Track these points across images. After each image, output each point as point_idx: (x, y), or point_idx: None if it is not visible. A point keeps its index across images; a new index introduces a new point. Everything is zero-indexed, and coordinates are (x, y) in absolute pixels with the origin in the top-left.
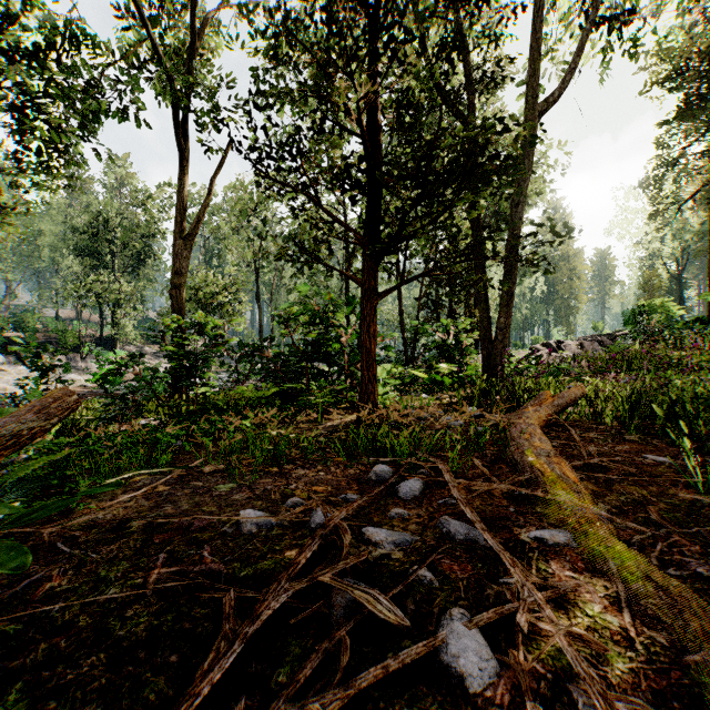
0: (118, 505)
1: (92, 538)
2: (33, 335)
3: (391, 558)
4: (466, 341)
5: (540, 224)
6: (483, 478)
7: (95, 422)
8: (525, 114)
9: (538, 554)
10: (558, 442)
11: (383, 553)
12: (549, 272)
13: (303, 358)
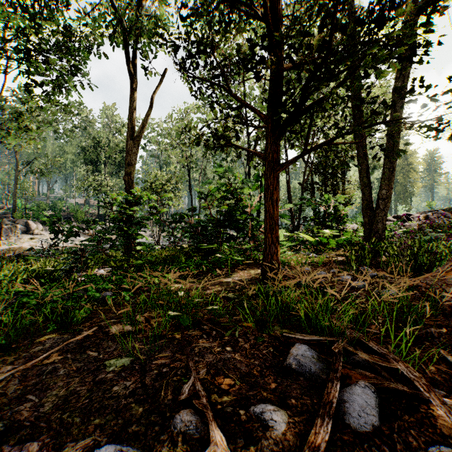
0: None
1: None
2: (59, 213)
3: None
4: (343, 212)
5: None
6: None
7: (58, 272)
8: None
9: None
10: None
11: None
12: None
13: (217, 225)
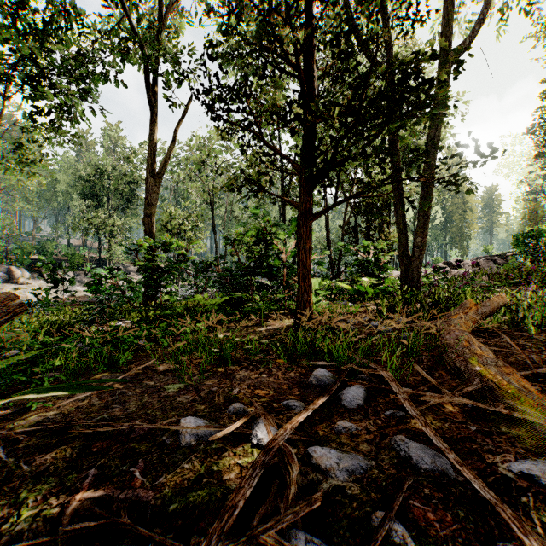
0: (72, 404)
1: (33, 443)
2: (51, 257)
3: (345, 493)
4: (384, 259)
5: (465, 145)
6: (426, 386)
7: (79, 323)
8: (439, 61)
9: (533, 498)
10: (491, 348)
11: (335, 484)
12: (470, 192)
13: (248, 273)
